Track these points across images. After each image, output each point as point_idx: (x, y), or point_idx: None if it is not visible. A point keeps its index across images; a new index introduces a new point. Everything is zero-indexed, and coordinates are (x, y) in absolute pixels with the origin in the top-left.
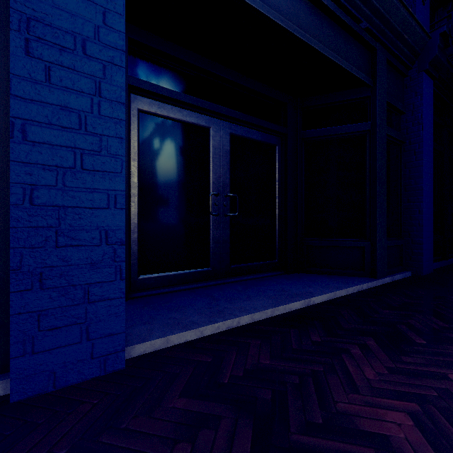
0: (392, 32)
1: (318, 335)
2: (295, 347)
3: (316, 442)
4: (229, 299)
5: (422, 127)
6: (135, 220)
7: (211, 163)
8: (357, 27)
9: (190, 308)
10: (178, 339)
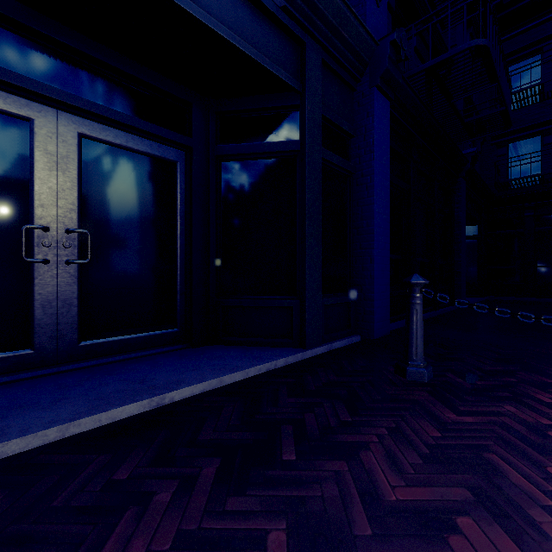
0: (324, 23)
1: (136, 465)
2: (59, 502)
3: None
4: (10, 409)
5: (374, 155)
6: None
7: (35, 176)
8: (270, 2)
9: None
10: None
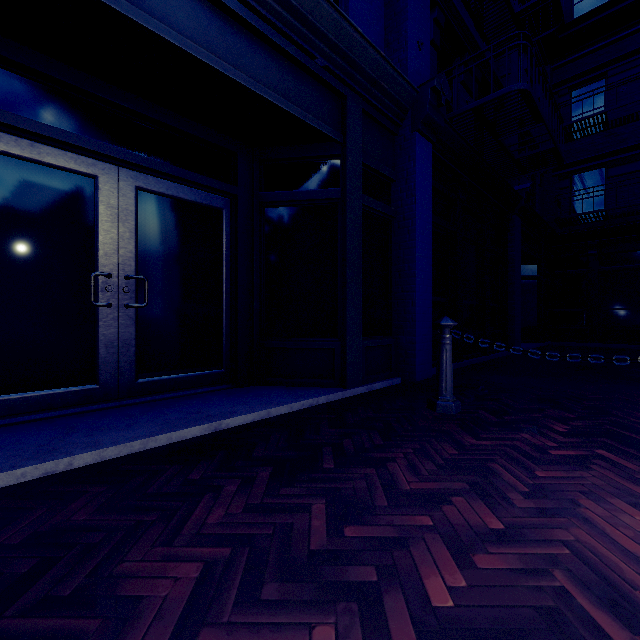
0: (364, 77)
1: (204, 471)
2: (151, 491)
3: (27, 625)
4: (94, 430)
5: (415, 199)
6: None
7: (100, 228)
8: (312, 63)
9: (6, 449)
10: None
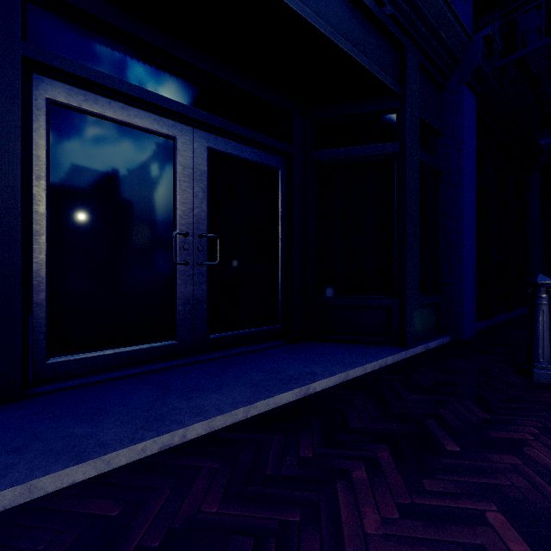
0: (425, 25)
1: (312, 445)
2: (270, 471)
3: None
4: (189, 391)
5: (463, 153)
6: (41, 272)
7: (178, 188)
8: (380, 12)
9: (115, 413)
10: (55, 482)
